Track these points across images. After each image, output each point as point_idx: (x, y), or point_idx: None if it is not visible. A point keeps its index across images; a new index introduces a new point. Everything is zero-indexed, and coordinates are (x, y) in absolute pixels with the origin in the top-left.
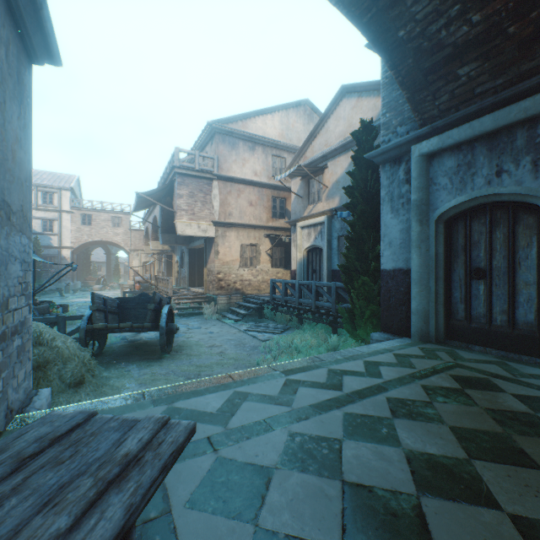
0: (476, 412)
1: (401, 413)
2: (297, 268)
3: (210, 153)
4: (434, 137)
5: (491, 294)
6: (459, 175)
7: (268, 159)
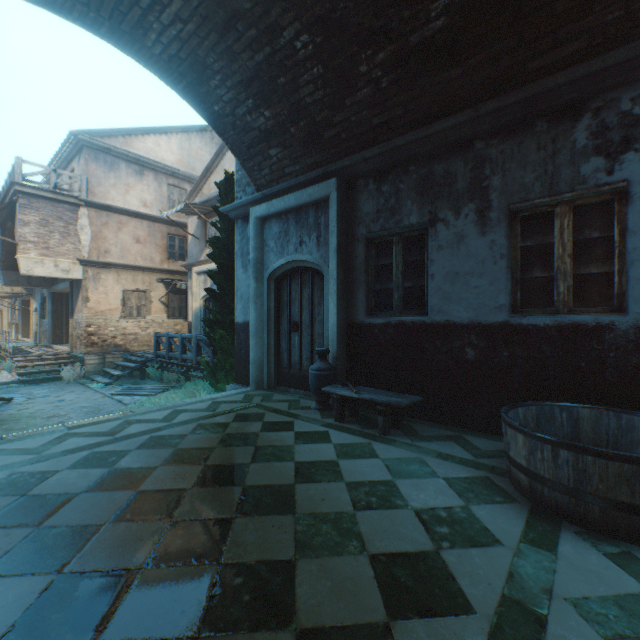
0: (215, 437)
1: (148, 445)
2: (193, 320)
3: (78, 170)
4: (264, 203)
5: (302, 344)
6: (281, 240)
7: (163, 188)
